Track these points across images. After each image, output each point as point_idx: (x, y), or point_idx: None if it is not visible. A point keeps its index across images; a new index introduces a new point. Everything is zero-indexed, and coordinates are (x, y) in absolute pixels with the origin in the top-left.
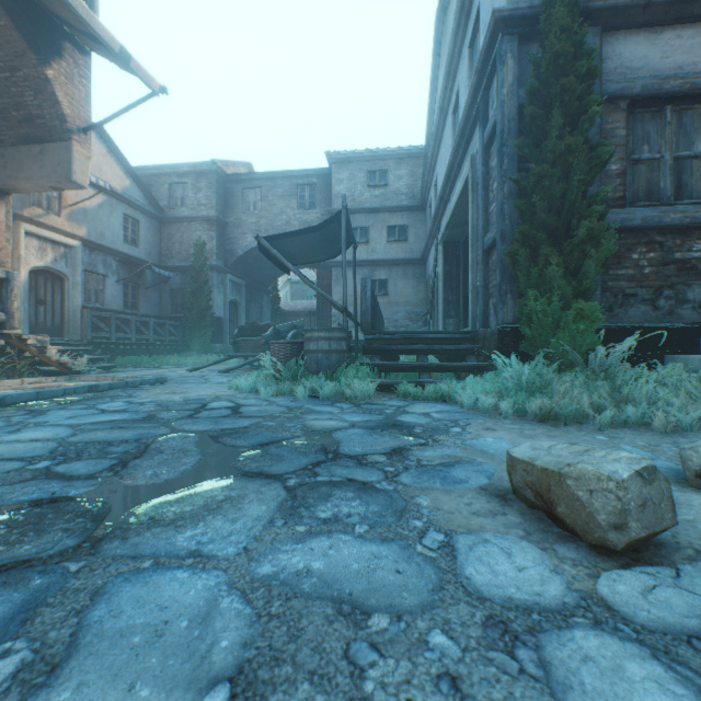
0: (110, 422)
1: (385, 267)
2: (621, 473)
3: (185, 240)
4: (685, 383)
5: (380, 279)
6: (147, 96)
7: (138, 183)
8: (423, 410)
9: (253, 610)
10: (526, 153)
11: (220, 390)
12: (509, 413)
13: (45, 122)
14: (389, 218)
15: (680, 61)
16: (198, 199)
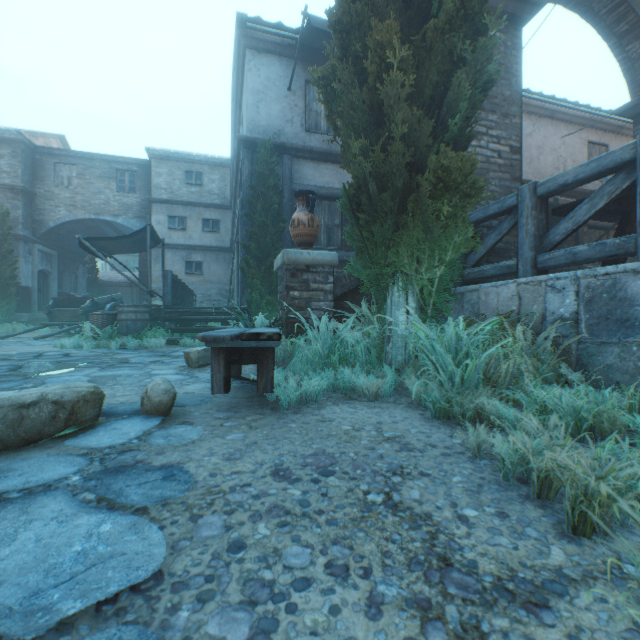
0: None
1: (200, 252)
2: (200, 349)
3: None
4: None
5: (197, 261)
6: None
7: None
8: None
9: (92, 377)
10: (249, 218)
11: (47, 348)
12: None
13: None
14: (204, 212)
15: (328, 181)
16: None
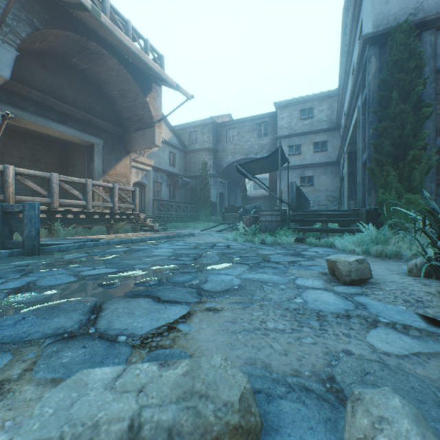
0: (183, 248)
1: (311, 168)
2: (350, 260)
3: (197, 161)
4: None
5: (308, 176)
6: (185, 101)
7: (175, 135)
8: (316, 250)
9: (241, 280)
10: (379, 114)
11: (219, 239)
12: (360, 252)
13: (145, 120)
14: (314, 137)
15: None
16: (203, 139)
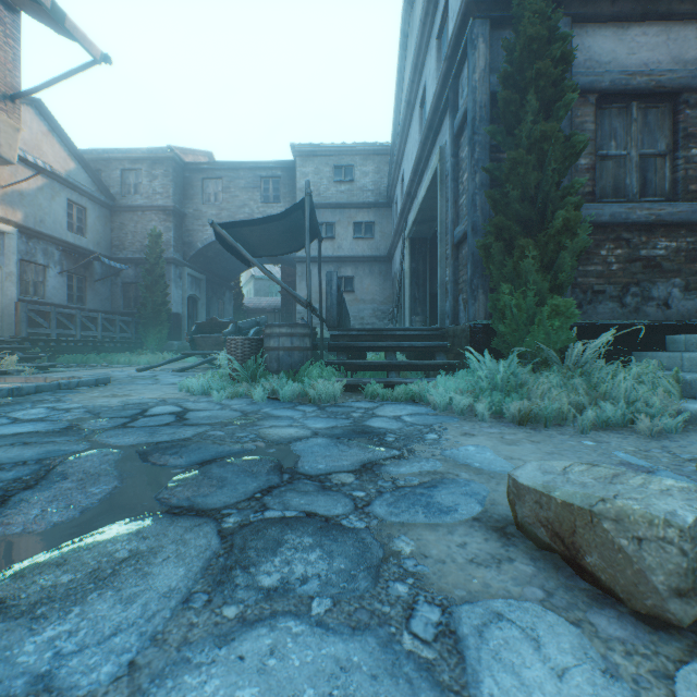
0: (14, 435)
1: (351, 264)
2: (683, 516)
3: (139, 230)
4: (662, 382)
5: (346, 276)
6: (87, 64)
7: (85, 167)
8: (393, 412)
9: None
10: (499, 141)
11: (169, 392)
12: (486, 415)
13: None
14: (355, 214)
15: (646, 59)
16: (154, 188)
